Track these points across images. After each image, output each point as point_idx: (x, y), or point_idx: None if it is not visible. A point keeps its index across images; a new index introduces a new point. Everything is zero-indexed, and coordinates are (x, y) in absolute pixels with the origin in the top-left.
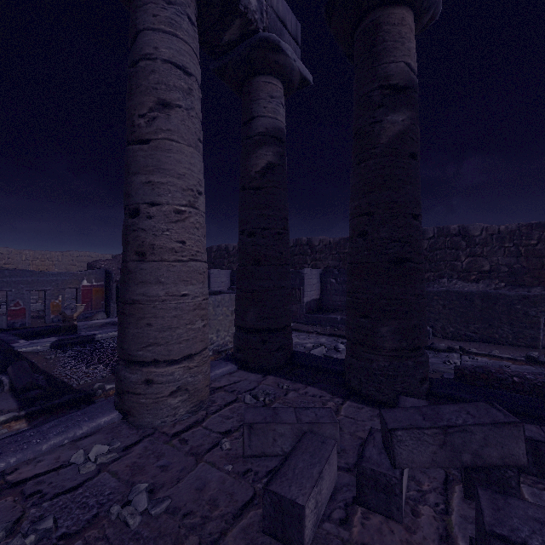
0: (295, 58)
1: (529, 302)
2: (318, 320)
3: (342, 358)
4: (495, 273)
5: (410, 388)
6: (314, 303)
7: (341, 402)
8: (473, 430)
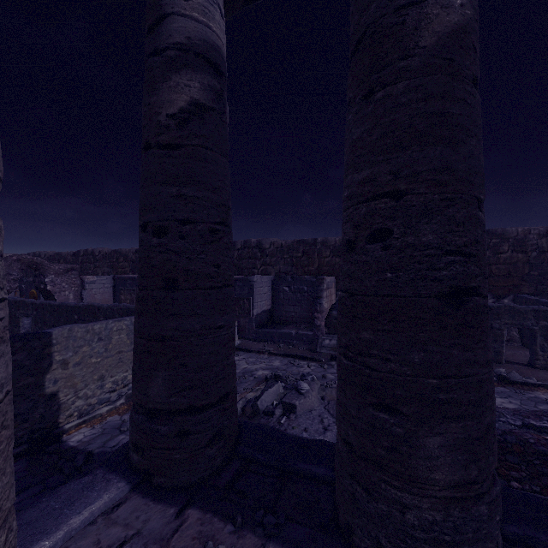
0: None
1: (493, 314)
2: (270, 336)
3: (307, 403)
4: None
5: None
6: (265, 315)
7: None
8: None
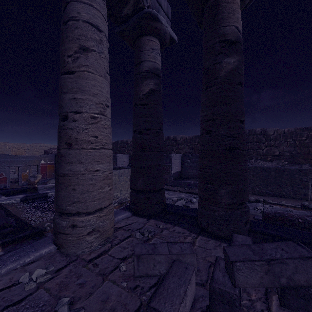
0: (167, 25)
1: (302, 173)
2: (180, 184)
3: (195, 206)
4: (282, 156)
5: (238, 228)
6: (177, 174)
7: (196, 236)
8: (288, 262)
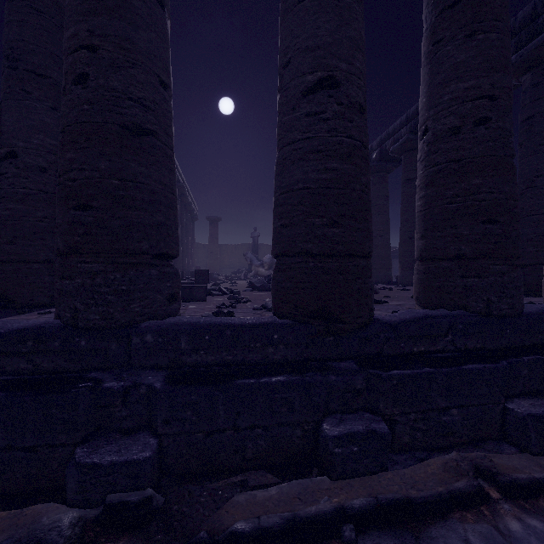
0: None
1: None
2: None
3: None
4: None
5: None
6: None
7: None
8: None
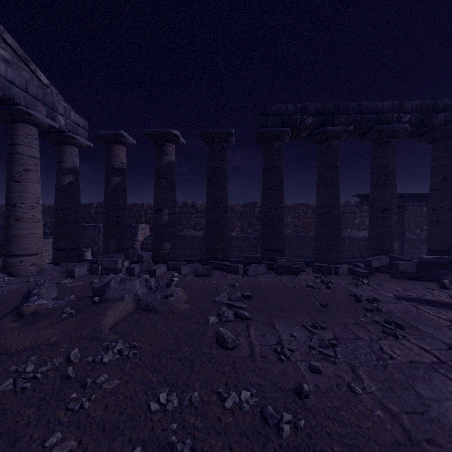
0: (84, 140)
1: None
2: None
3: None
4: None
5: None
6: None
7: None
8: (115, 256)
